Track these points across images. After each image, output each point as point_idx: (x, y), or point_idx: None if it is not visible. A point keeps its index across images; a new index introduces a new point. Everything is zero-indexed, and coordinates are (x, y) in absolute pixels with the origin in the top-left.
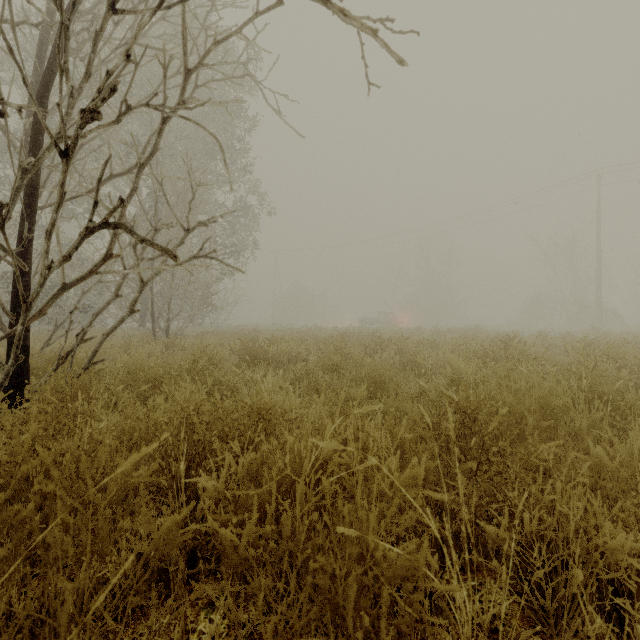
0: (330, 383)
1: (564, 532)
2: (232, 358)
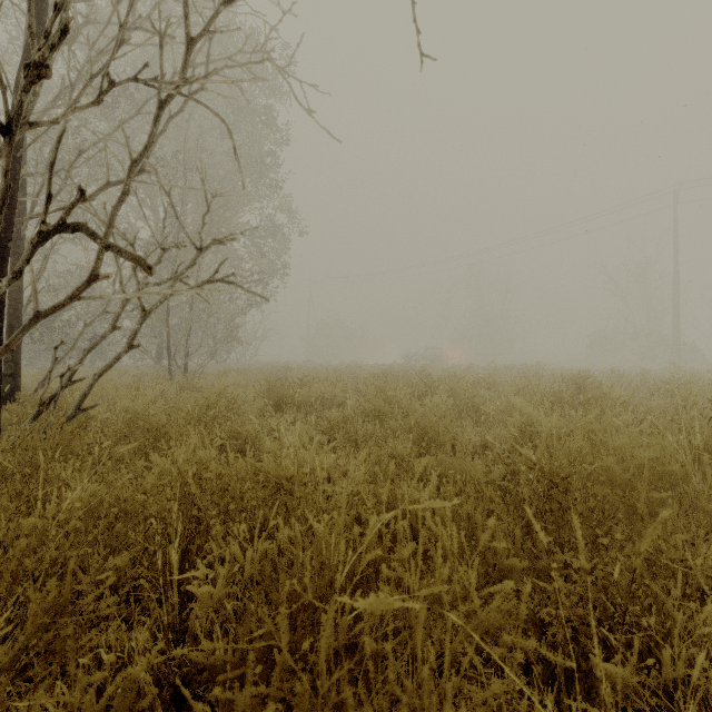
0: (371, 433)
1: None
2: (256, 401)
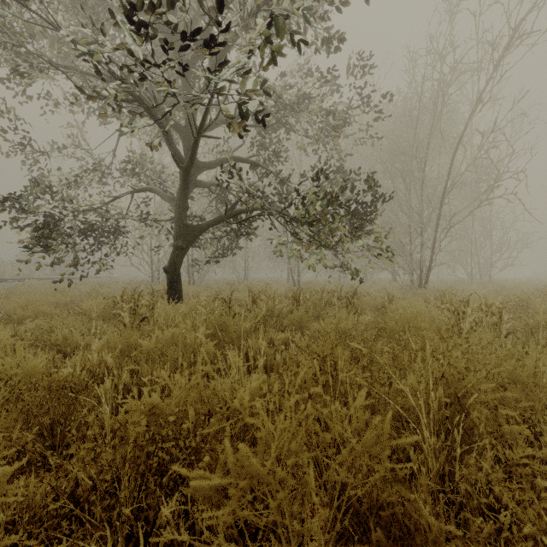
0: None
1: None
2: None
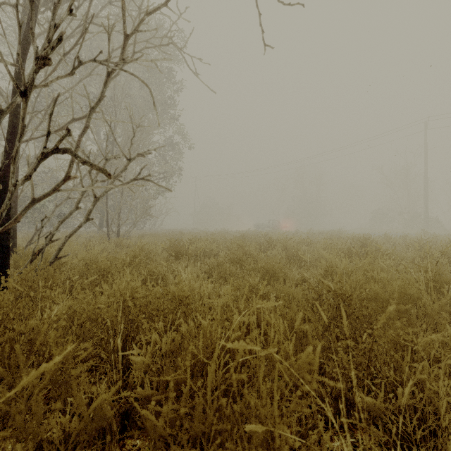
0: (234, 272)
1: (432, 404)
2: (163, 253)
